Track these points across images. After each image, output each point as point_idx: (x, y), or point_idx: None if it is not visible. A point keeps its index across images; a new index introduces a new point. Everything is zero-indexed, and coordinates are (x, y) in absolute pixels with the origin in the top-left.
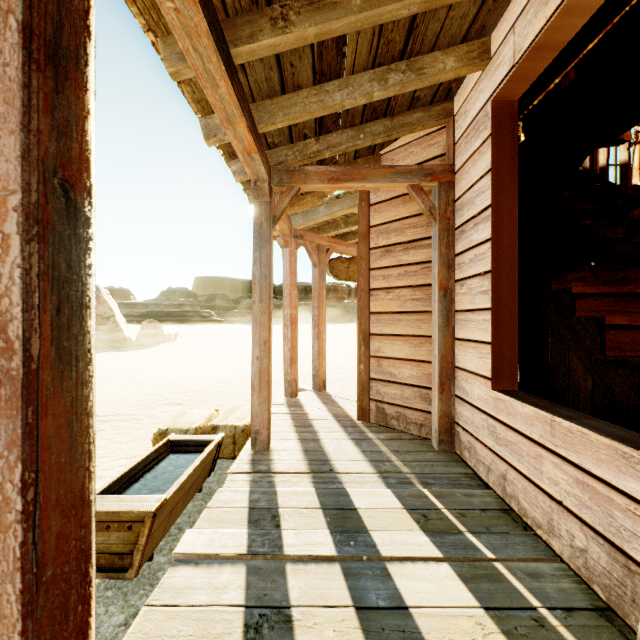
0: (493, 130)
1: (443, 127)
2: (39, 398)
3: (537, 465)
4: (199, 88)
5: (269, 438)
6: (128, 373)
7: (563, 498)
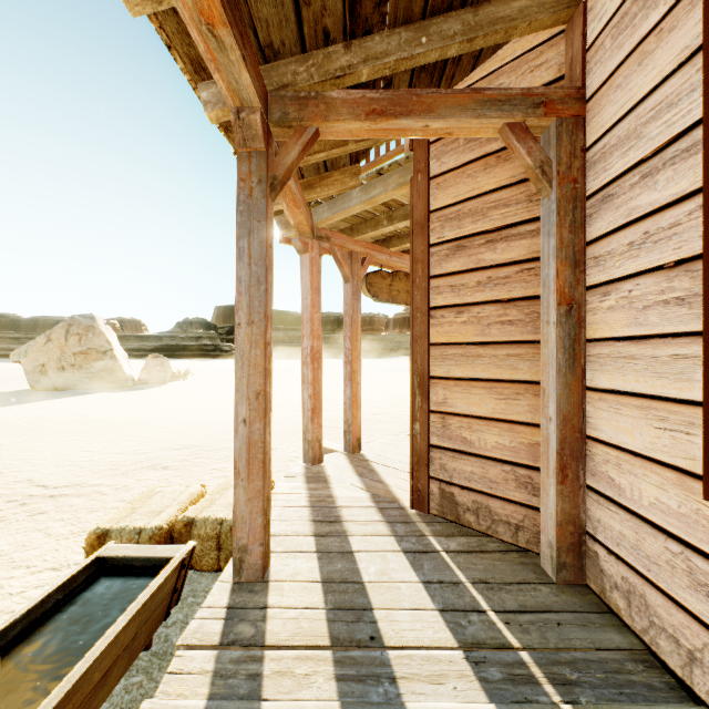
0: None
1: (558, 33)
2: None
3: None
4: None
5: (265, 557)
6: (115, 421)
7: None
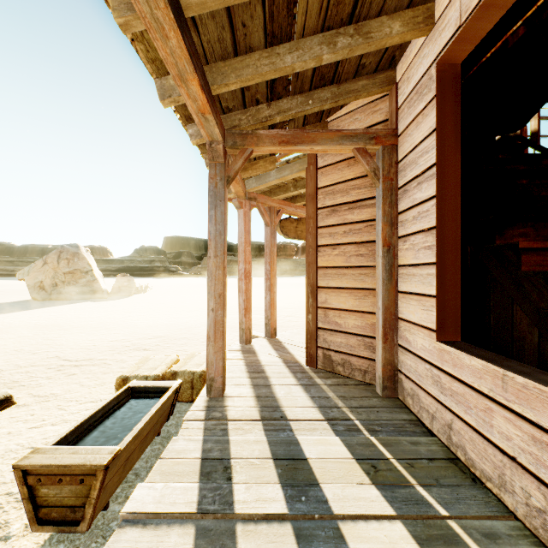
0: (437, 92)
1: (386, 95)
2: None
3: (486, 418)
4: (152, 46)
5: (224, 385)
6: (102, 321)
7: (517, 454)
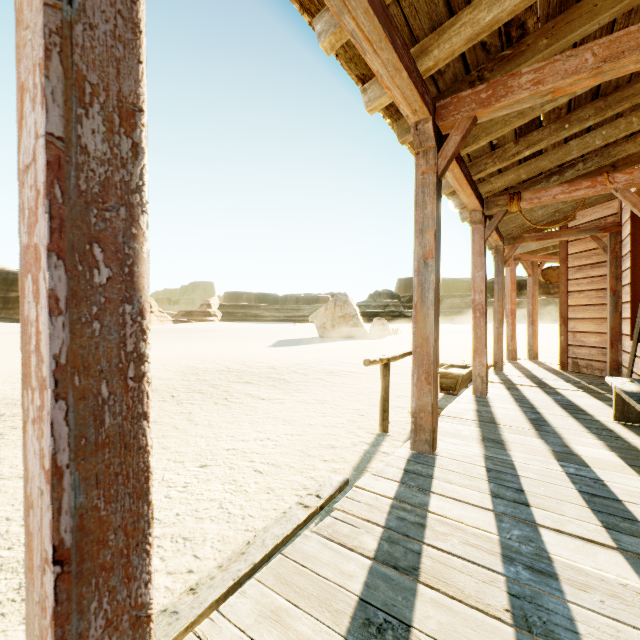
0: (631, 215)
1: (616, 198)
2: (485, 315)
3: (637, 366)
4: None
5: (502, 367)
6: (384, 350)
7: None
